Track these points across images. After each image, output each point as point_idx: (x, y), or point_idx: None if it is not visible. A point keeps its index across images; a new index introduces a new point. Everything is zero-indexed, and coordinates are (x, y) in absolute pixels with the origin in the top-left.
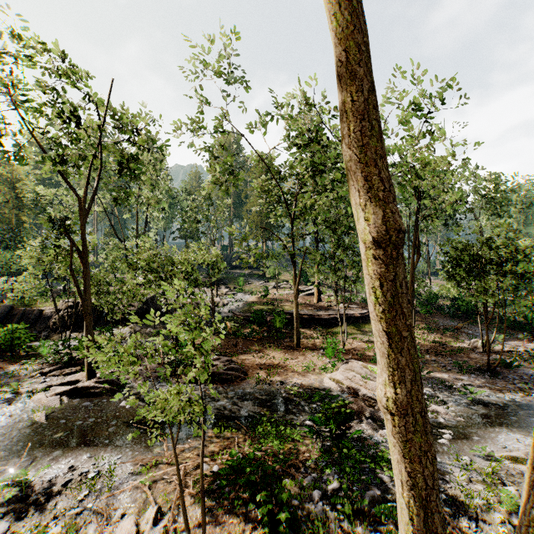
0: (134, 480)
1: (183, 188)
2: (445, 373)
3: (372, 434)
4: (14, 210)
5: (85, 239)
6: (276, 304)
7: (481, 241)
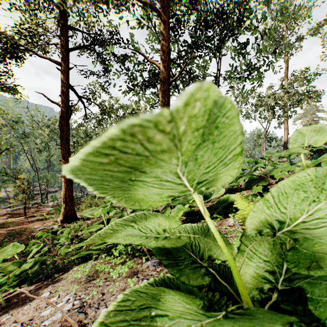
0: None
1: None
2: None
3: None
4: None
5: None
6: None
7: None
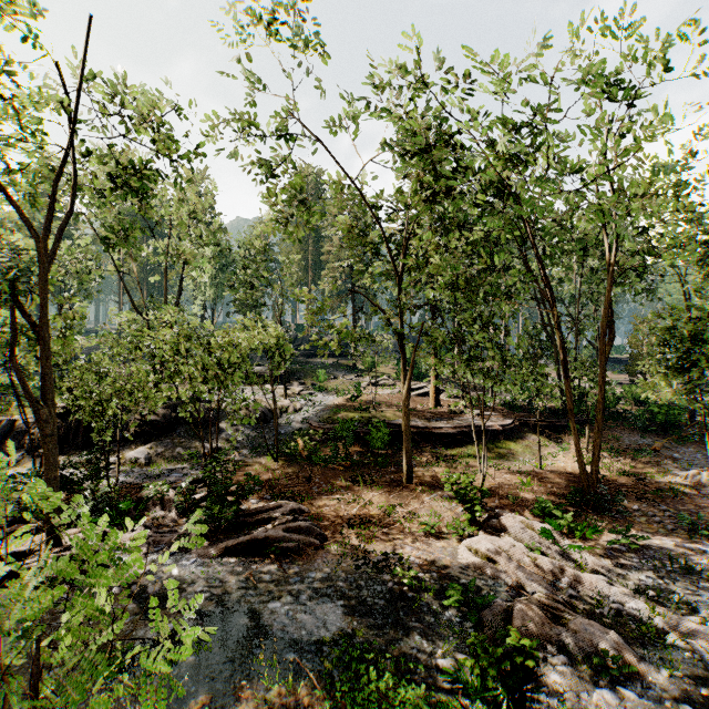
0: None
1: (239, 243)
2: (666, 537)
3: (578, 700)
4: None
5: (43, 305)
6: (373, 410)
7: None
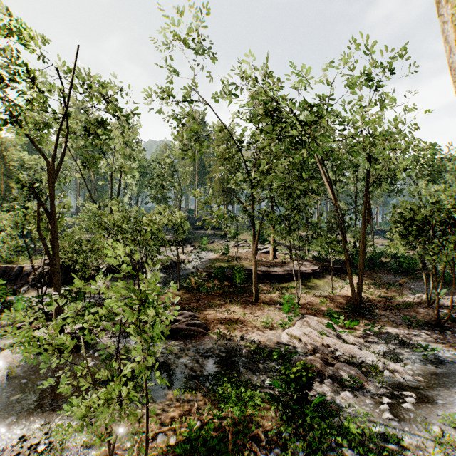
0: (86, 453)
1: (153, 159)
2: (396, 328)
3: (334, 396)
4: (3, 177)
5: (53, 200)
6: (236, 261)
7: (432, 203)
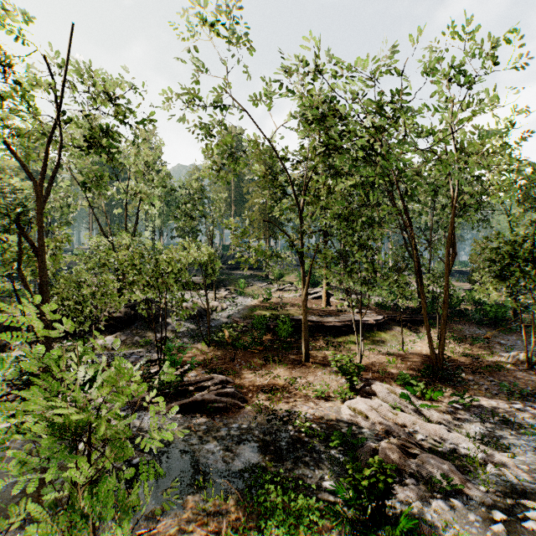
0: None
1: (180, 184)
2: (491, 399)
3: (422, 507)
4: None
5: (41, 232)
6: (280, 309)
7: None
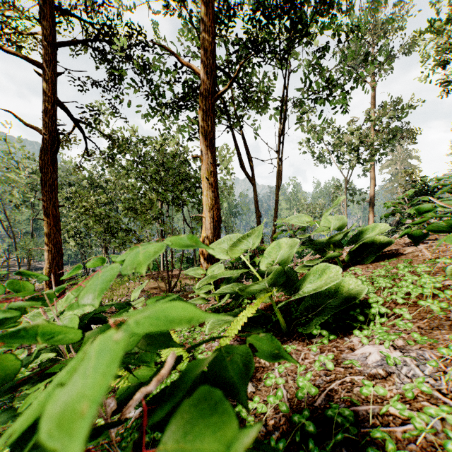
0: None
1: None
2: None
3: None
4: None
5: None
6: None
7: None
